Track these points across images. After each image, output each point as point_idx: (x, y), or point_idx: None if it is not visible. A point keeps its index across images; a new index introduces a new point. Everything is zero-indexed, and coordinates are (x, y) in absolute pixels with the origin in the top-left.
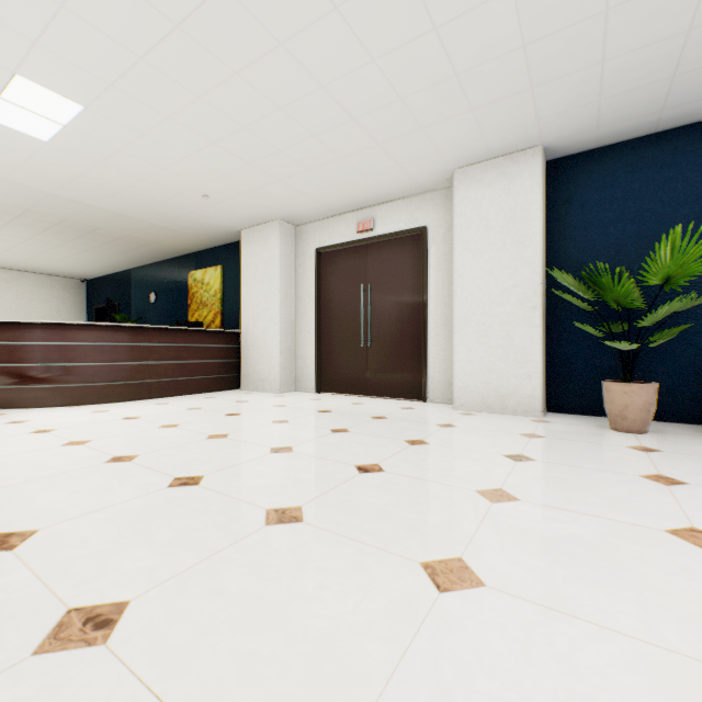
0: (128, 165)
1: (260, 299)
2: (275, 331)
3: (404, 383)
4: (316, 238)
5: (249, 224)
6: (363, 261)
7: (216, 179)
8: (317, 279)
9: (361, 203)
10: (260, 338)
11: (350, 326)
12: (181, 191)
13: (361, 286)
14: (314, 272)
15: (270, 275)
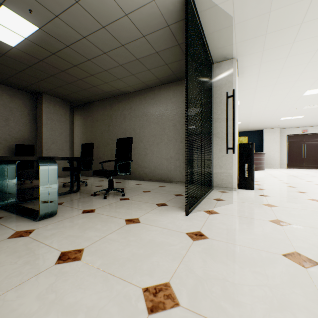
0: (282, 122)
1: (271, 146)
2: (278, 154)
3: (315, 165)
4: (286, 132)
5: (269, 128)
6: (302, 138)
7: (290, 123)
8: (287, 142)
9: (306, 126)
10: (271, 155)
11: (297, 153)
12: (277, 124)
13: (302, 144)
14: (286, 140)
15: (276, 141)
